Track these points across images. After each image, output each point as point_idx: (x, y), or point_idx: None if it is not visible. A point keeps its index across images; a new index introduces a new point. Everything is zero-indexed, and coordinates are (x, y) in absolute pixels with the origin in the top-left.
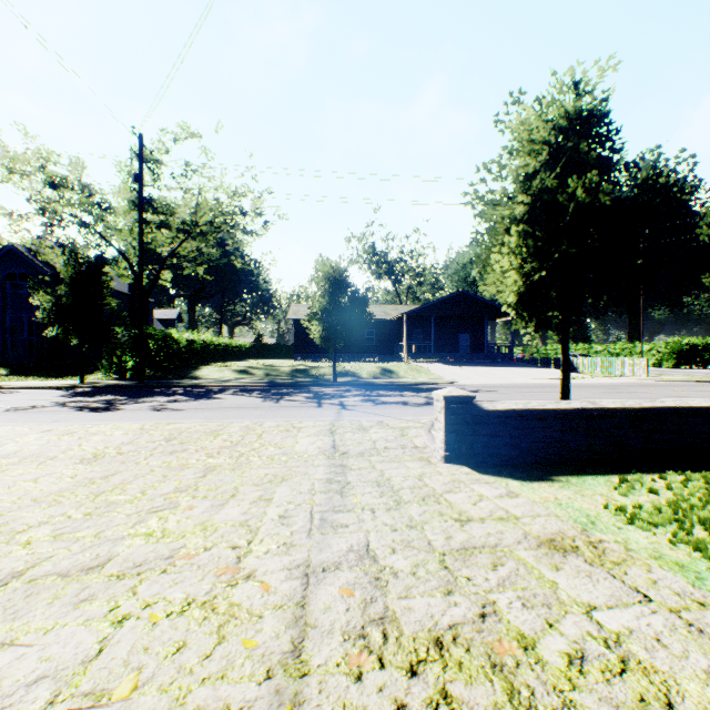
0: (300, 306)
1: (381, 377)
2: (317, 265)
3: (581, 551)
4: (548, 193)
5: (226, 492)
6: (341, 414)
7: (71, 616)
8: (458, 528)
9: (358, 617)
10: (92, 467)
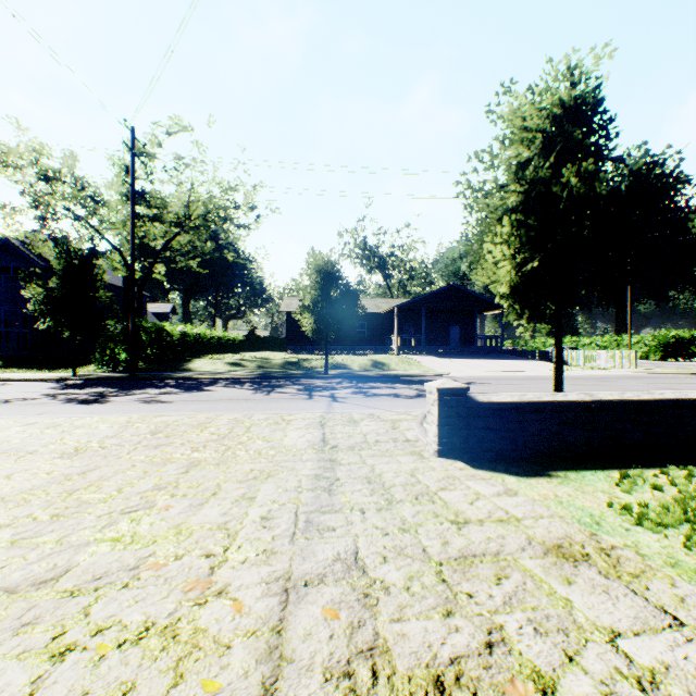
0: (292, 300)
1: (372, 370)
2: (309, 258)
3: (594, 560)
4: (542, 182)
5: (208, 489)
6: (331, 406)
7: (6, 646)
8: (455, 532)
9: (343, 647)
10: (72, 462)
